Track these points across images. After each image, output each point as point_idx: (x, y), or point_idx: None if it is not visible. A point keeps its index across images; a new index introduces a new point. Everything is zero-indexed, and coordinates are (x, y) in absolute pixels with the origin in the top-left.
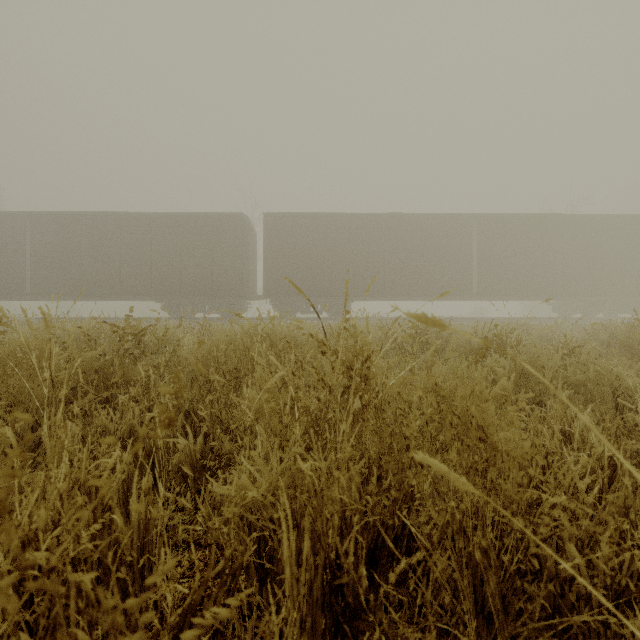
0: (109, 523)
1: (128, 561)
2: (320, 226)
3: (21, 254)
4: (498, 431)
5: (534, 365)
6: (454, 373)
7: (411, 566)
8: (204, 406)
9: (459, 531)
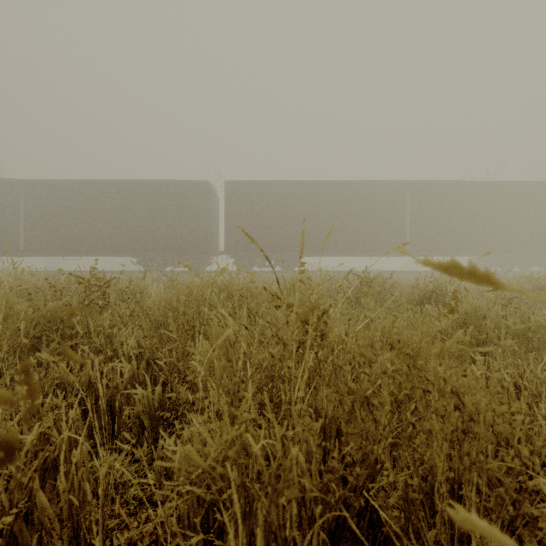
0: (55, 483)
1: (57, 545)
2: (274, 192)
3: (16, 216)
4: (479, 399)
5: (475, 315)
6: (408, 325)
7: (374, 540)
8: (163, 355)
9: (441, 524)
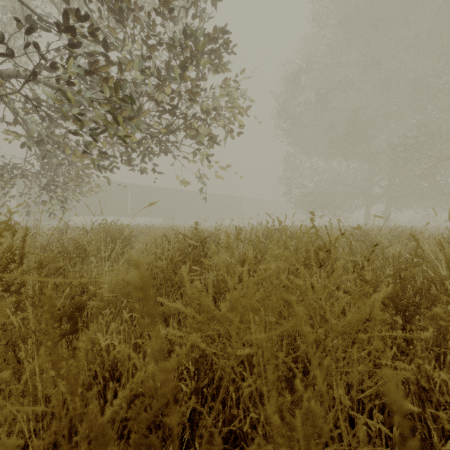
0: None
1: None
2: None
3: None
4: None
5: None
6: None
7: None
8: None
9: None
